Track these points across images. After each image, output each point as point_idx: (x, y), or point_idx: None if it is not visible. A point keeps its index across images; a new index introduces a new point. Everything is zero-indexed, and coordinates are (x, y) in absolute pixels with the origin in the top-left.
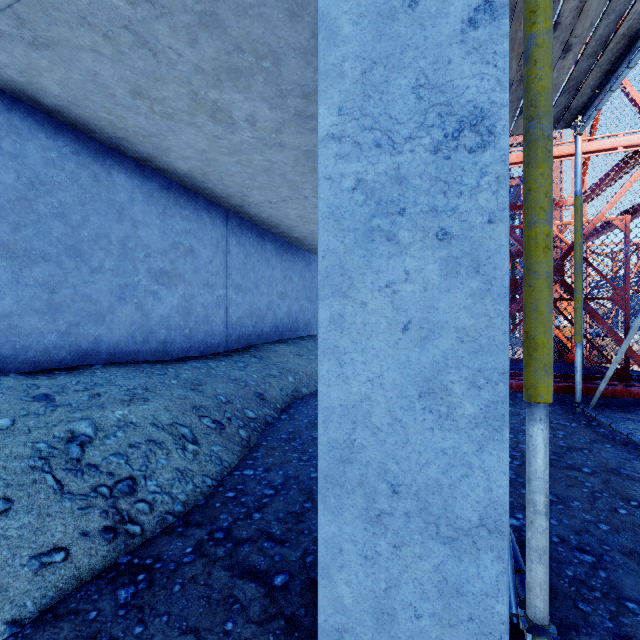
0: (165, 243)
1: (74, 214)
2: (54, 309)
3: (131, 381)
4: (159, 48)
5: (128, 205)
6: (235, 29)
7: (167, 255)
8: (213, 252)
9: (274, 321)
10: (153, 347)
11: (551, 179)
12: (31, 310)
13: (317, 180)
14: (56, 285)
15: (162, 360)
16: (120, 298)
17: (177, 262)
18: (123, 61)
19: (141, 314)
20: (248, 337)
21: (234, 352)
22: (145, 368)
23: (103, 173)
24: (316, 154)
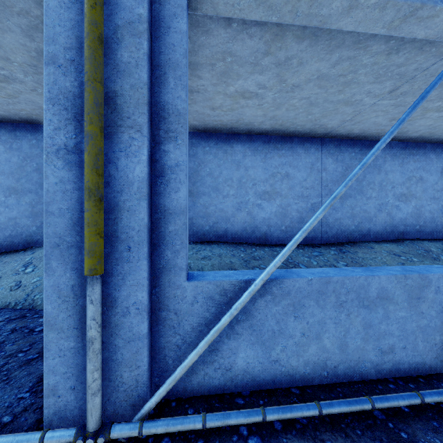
0: (266, 175)
1: (216, 172)
2: (207, 216)
3: (220, 251)
4: (196, 89)
5: (242, 160)
6: (201, 60)
7: (268, 182)
8: (307, 173)
9: (389, 221)
10: (258, 236)
11: (86, 118)
12: (199, 216)
13: (361, 88)
14: (208, 205)
15: (263, 244)
16: (238, 209)
17: (275, 185)
18: (196, 101)
19: (250, 217)
20: (348, 234)
21: (326, 245)
22: (240, 246)
23: (229, 148)
24: (329, 74)
